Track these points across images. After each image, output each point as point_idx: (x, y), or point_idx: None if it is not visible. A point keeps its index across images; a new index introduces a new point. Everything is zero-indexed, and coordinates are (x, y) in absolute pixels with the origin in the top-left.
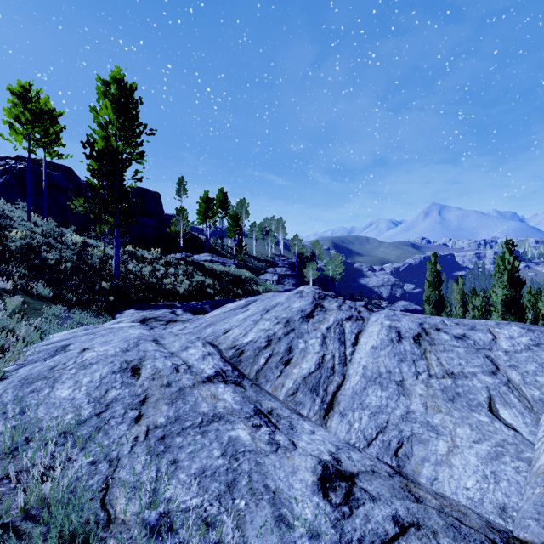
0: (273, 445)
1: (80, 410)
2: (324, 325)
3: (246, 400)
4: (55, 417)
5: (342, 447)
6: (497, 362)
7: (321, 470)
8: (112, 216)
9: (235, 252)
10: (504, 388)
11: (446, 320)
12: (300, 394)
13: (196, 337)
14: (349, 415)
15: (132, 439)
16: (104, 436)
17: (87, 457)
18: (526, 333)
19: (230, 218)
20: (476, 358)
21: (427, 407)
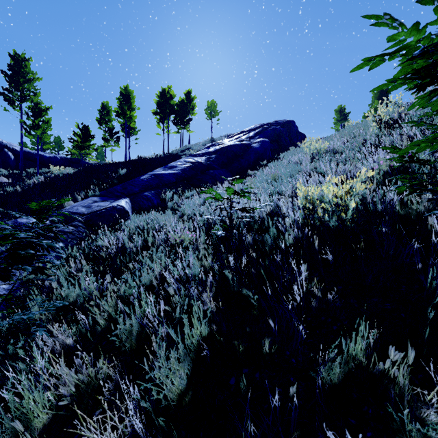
0: None
1: None
2: None
3: None
4: None
5: None
6: None
7: None
8: None
9: None
10: None
11: None
12: None
13: None
14: None
15: None
16: None
17: None
18: None
19: None
20: None
21: None
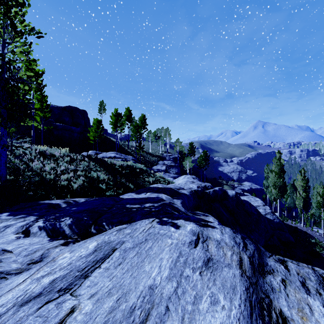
0: None
1: None
2: None
3: None
4: None
5: None
6: None
7: None
8: None
9: (136, 150)
10: None
11: None
12: None
13: None
14: None
15: None
16: None
17: None
18: None
19: (133, 127)
20: None
21: None
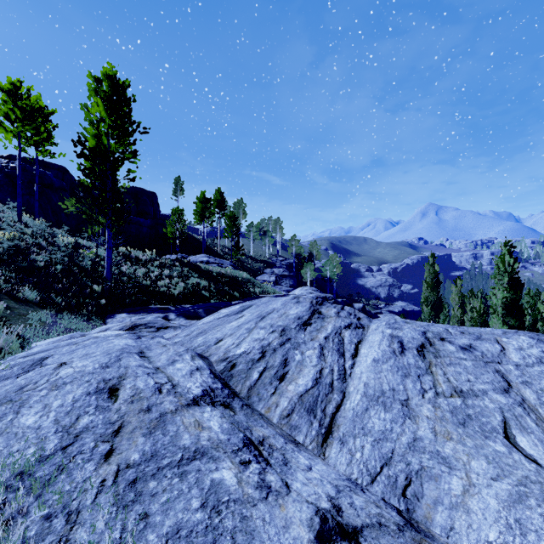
0: (262, 490)
1: (44, 442)
2: (322, 333)
3: (234, 427)
4: (12, 454)
5: (342, 488)
6: (509, 378)
7: (319, 524)
8: (104, 217)
9: (232, 253)
10: (519, 409)
11: (450, 328)
12: (296, 416)
13: (185, 348)
14: (350, 442)
15: (98, 484)
16: (67, 478)
17: (42, 509)
18: (536, 344)
19: (227, 219)
20: (485, 373)
21: (436, 433)
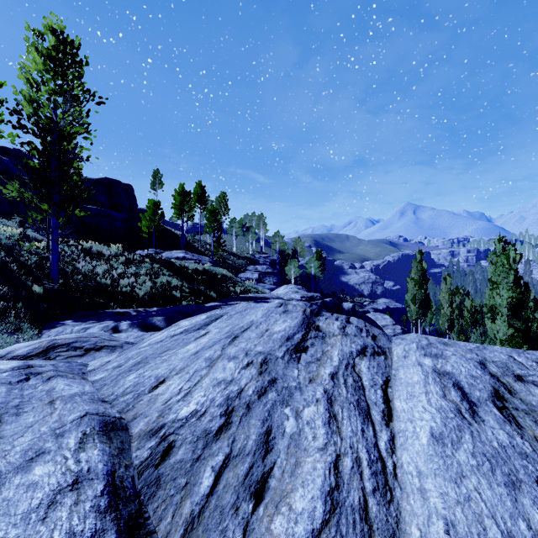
0: None
1: None
2: (325, 367)
3: None
4: None
5: None
6: None
7: None
8: (46, 201)
9: (213, 249)
10: None
11: (514, 353)
12: None
13: (81, 412)
14: None
15: None
16: None
17: None
18: None
19: (208, 213)
20: None
21: None
